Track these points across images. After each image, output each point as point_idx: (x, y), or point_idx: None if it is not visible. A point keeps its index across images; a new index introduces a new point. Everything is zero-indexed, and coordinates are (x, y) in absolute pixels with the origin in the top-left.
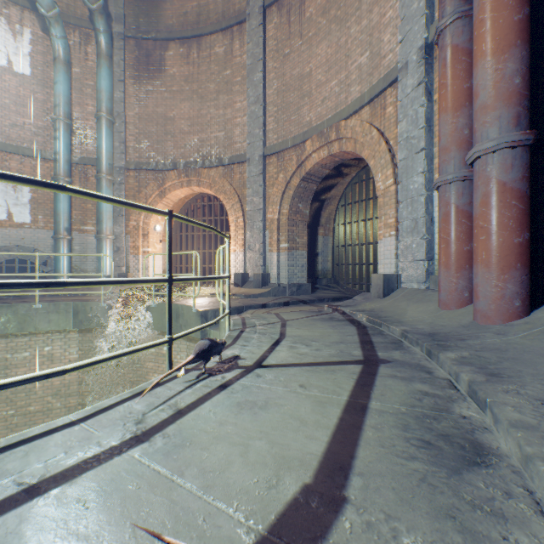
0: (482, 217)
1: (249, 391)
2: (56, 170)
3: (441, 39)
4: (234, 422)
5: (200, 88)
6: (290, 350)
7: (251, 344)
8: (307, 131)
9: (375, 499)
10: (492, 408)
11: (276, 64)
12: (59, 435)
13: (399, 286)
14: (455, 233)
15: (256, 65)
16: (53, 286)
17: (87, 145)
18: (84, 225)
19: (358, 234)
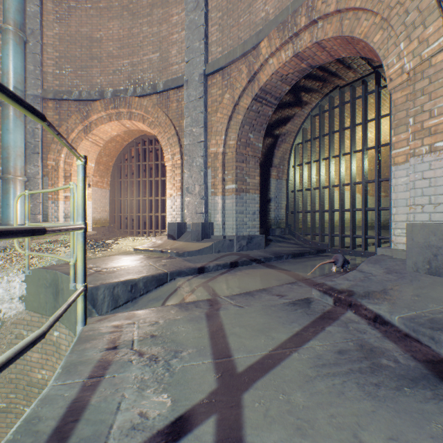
0: None
1: None
2: None
3: None
4: None
5: (131, 3)
6: None
7: None
8: (262, 29)
9: None
10: None
11: None
12: None
13: None
14: None
15: None
16: None
17: None
18: None
19: (319, 175)
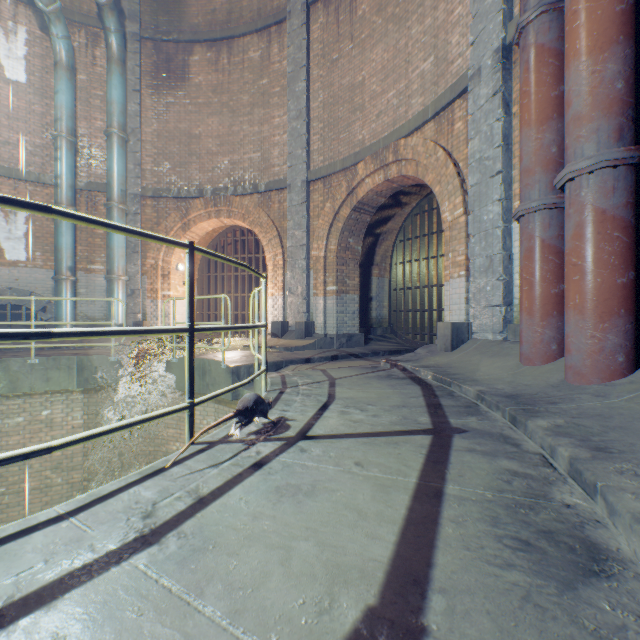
0: (575, 252)
1: (291, 471)
2: (57, 197)
3: (523, 38)
4: (271, 515)
5: (231, 100)
6: (341, 416)
7: (292, 409)
8: (359, 151)
9: (465, 629)
10: (606, 495)
11: (322, 71)
12: (40, 535)
13: (470, 337)
14: (540, 272)
15: (298, 73)
16: (34, 337)
17: (96, 168)
18: (91, 264)
19: (419, 274)
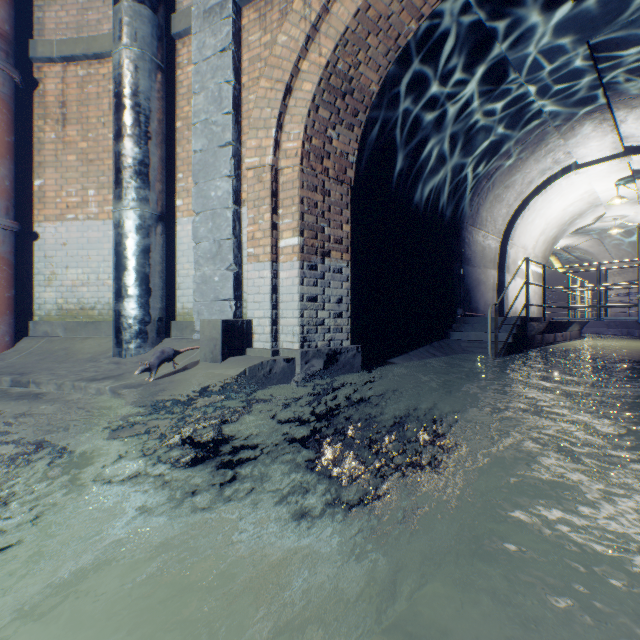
0: None
1: None
2: None
3: None
4: None
5: None
6: None
7: None
8: None
9: (22, 408)
10: (37, 381)
11: None
12: None
13: None
14: None
15: None
16: None
17: None
18: None
19: None
